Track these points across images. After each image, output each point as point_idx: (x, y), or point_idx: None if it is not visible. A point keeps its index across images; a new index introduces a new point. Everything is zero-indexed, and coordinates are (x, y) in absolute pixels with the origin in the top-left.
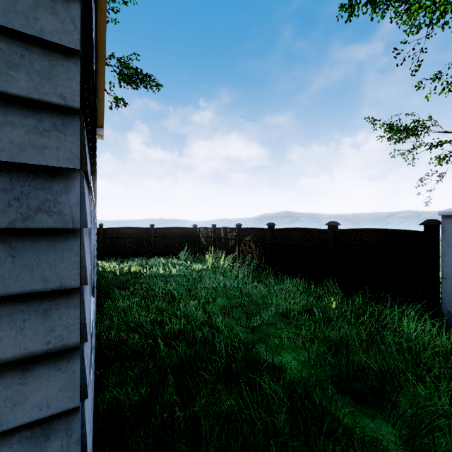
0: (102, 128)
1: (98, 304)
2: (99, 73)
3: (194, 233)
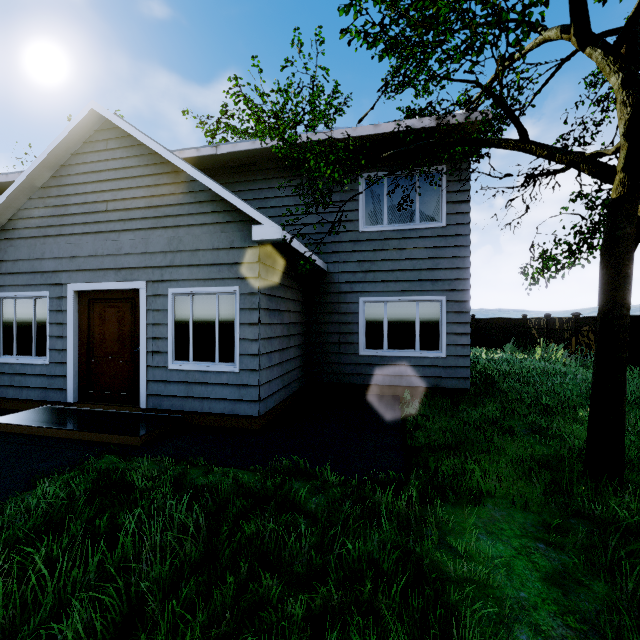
0: None
1: None
2: None
3: (523, 324)
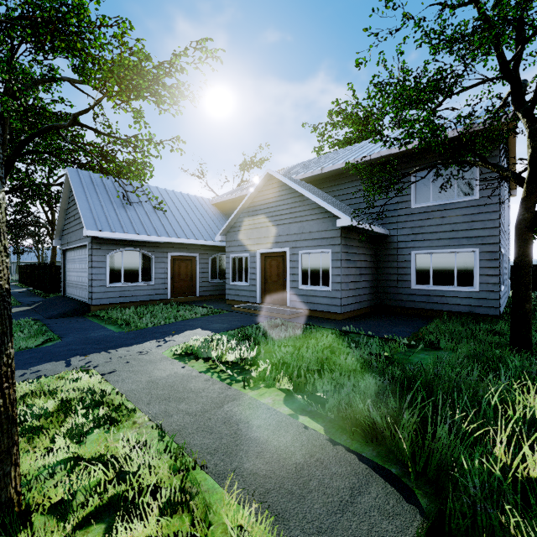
0: (514, 190)
1: (508, 302)
2: (510, 159)
3: None
